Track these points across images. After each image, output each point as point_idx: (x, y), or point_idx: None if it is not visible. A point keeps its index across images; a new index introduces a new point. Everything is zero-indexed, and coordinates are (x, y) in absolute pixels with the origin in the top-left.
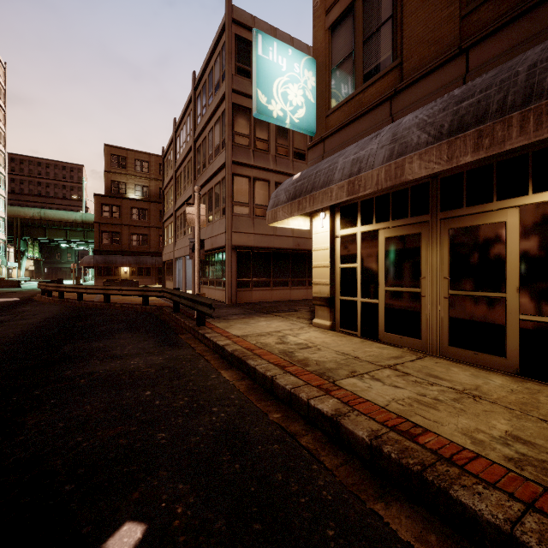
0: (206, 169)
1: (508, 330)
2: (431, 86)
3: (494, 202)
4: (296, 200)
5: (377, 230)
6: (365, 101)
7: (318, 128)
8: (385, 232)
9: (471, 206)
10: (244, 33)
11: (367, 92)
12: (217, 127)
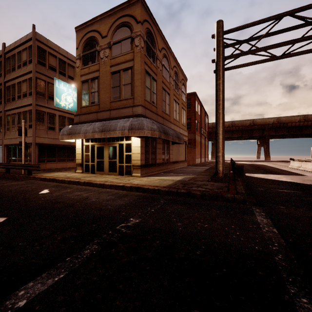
0: (16, 101)
1: (117, 167)
2: (104, 114)
3: (115, 142)
4: (70, 135)
5: (94, 144)
6: (91, 109)
7: (78, 110)
8: (96, 145)
9: (112, 142)
10: (42, 46)
11: (92, 107)
12: (25, 83)
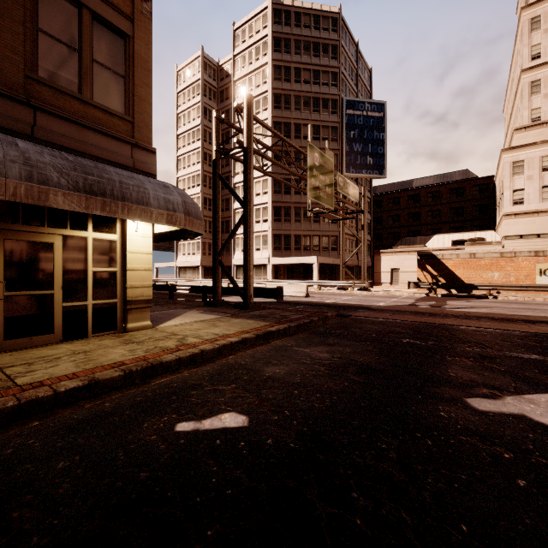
0: None
1: (56, 315)
2: None
3: (46, 227)
4: None
5: None
6: None
7: None
8: None
9: (27, 225)
10: None
11: None
12: None
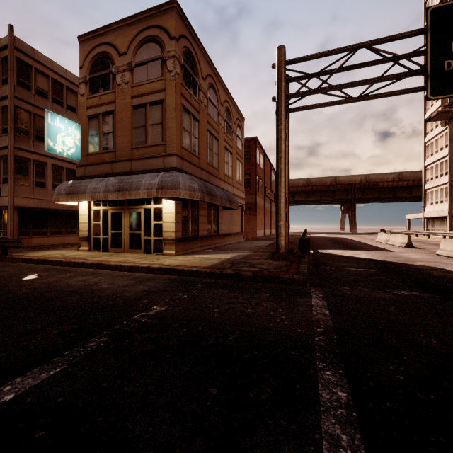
0: None
1: (142, 242)
2: (123, 165)
3: (139, 206)
4: (70, 195)
5: (108, 209)
6: (103, 158)
7: (82, 158)
8: (111, 210)
9: (134, 206)
10: (25, 58)
11: (104, 155)
12: None
